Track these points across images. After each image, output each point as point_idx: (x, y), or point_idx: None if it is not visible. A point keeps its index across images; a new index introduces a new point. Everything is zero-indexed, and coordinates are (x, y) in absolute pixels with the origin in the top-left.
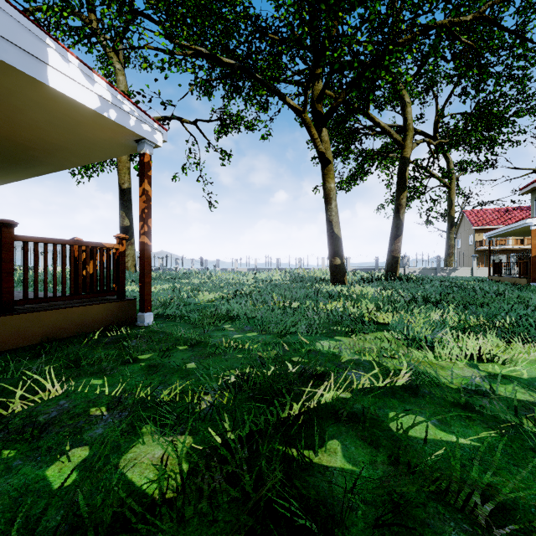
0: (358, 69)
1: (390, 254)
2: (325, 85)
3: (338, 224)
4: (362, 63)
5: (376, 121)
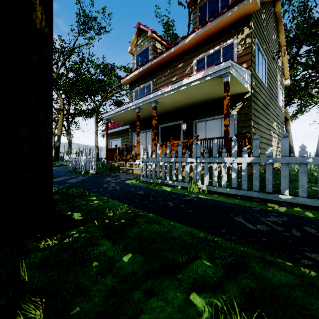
0: (302, 99)
1: (317, 151)
2: (287, 95)
3: (292, 142)
4: (301, 64)
5: (309, 92)
